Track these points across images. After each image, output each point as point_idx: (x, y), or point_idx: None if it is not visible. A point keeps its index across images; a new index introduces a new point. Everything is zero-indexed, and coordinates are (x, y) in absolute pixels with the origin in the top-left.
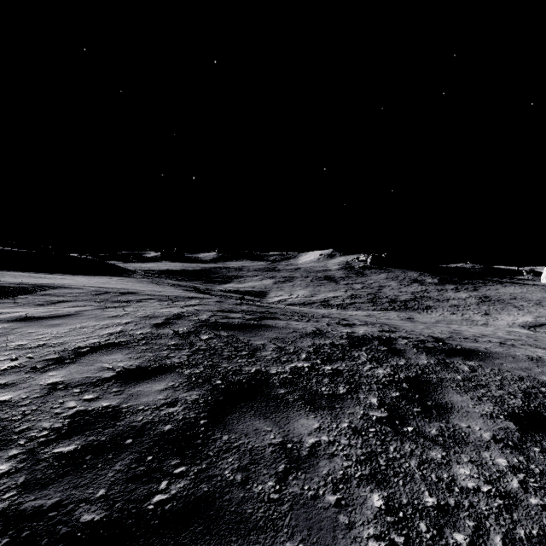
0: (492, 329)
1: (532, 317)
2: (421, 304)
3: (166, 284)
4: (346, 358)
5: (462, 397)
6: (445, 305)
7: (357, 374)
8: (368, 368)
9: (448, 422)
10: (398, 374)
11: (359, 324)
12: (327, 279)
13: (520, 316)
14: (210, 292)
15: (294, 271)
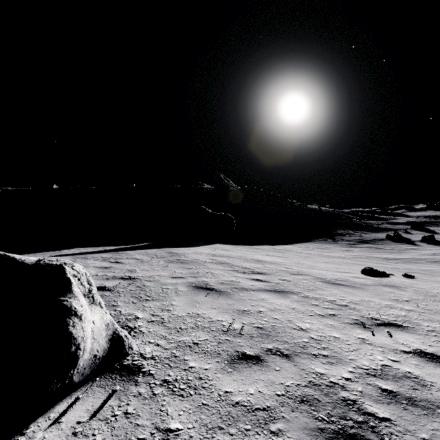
0: None
1: None
2: None
3: None
4: None
5: None
6: None
7: None
8: None
9: None
10: None
11: None
12: None
13: None
14: None
15: None
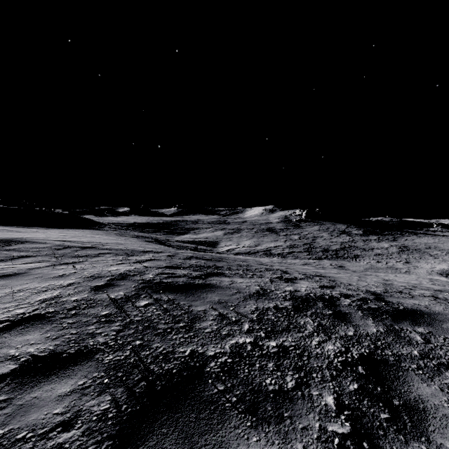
0: (416, 278)
1: (447, 265)
2: (349, 253)
3: (131, 236)
4: (292, 328)
5: (431, 388)
6: (371, 254)
7: (306, 352)
8: (317, 342)
9: (429, 441)
10: (351, 352)
11: (300, 278)
12: (269, 230)
13: (437, 264)
14: (168, 242)
15: (241, 224)
